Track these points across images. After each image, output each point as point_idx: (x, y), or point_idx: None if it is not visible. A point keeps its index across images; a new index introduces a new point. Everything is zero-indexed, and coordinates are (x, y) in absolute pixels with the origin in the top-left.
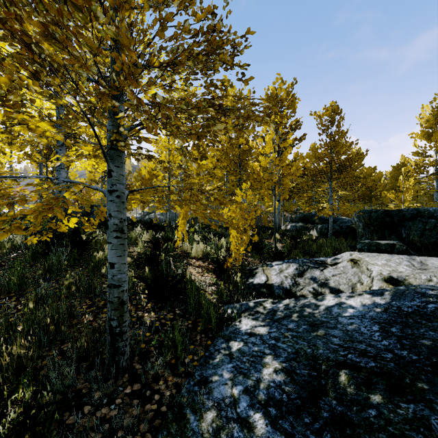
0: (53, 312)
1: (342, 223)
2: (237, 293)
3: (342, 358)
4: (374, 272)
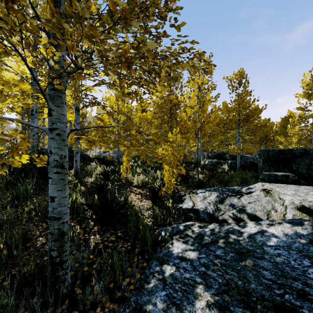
0: (6, 238)
1: (246, 159)
2: (169, 217)
3: (279, 299)
4: (287, 201)
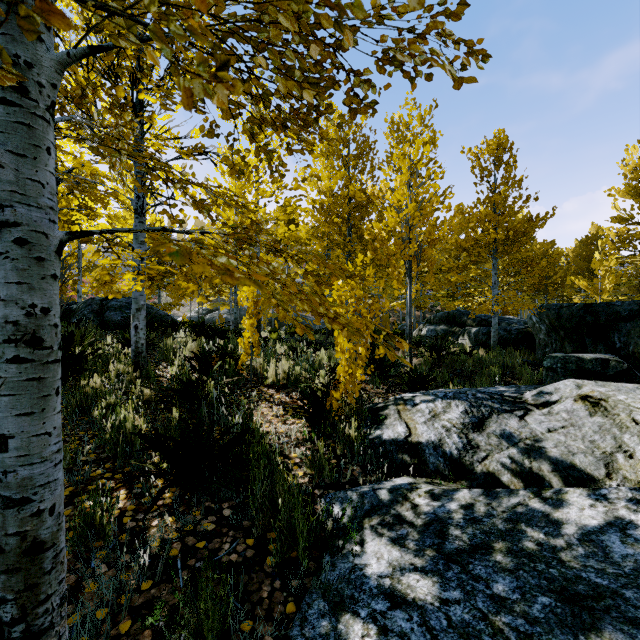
0: None
1: (509, 325)
2: (352, 463)
3: None
4: None
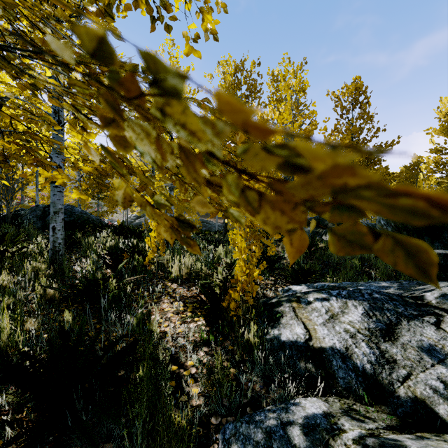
0: None
1: None
2: (252, 373)
3: None
4: None
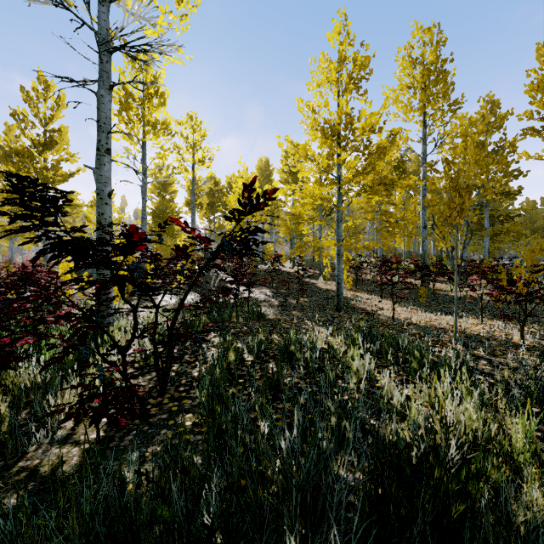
0: None
1: None
2: None
3: None
4: None
